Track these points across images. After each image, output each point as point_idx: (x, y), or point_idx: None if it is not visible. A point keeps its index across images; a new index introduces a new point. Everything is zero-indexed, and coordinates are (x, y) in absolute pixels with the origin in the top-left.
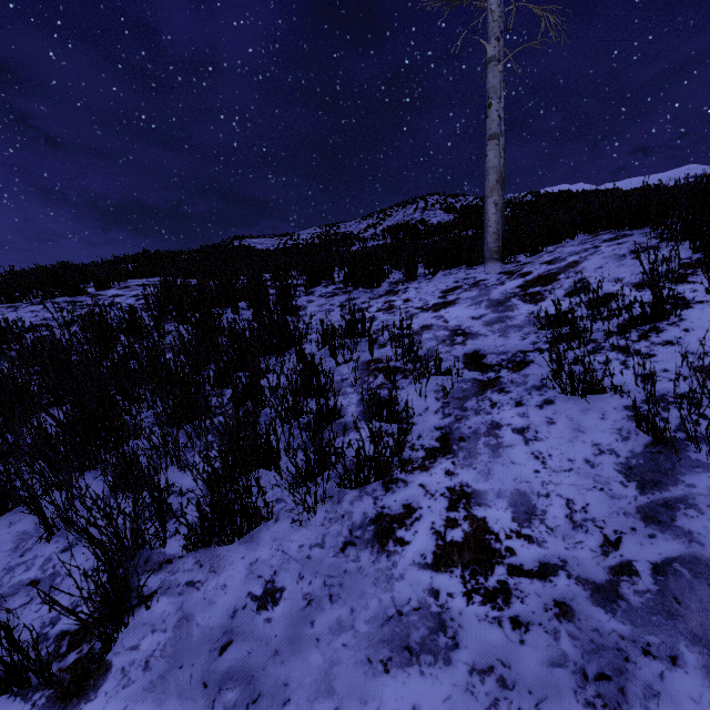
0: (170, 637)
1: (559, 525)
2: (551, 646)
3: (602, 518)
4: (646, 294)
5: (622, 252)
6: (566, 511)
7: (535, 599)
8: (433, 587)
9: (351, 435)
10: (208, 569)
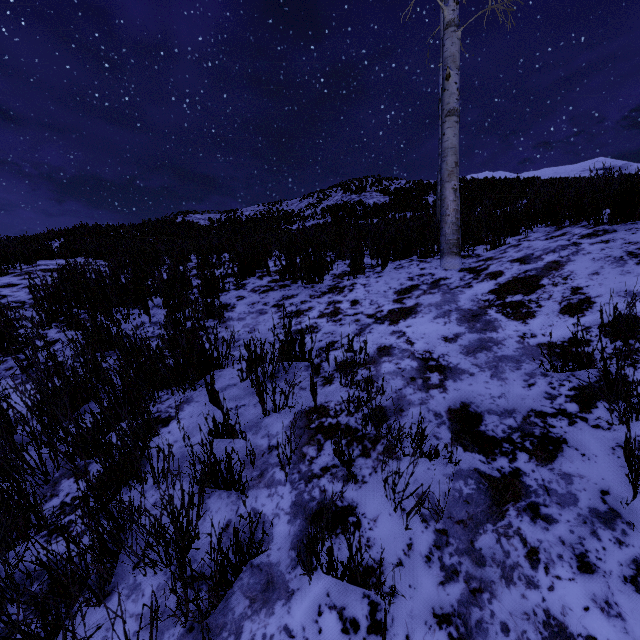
0: None
1: None
2: None
3: None
4: None
5: (617, 253)
6: None
7: None
8: None
9: (276, 612)
10: None
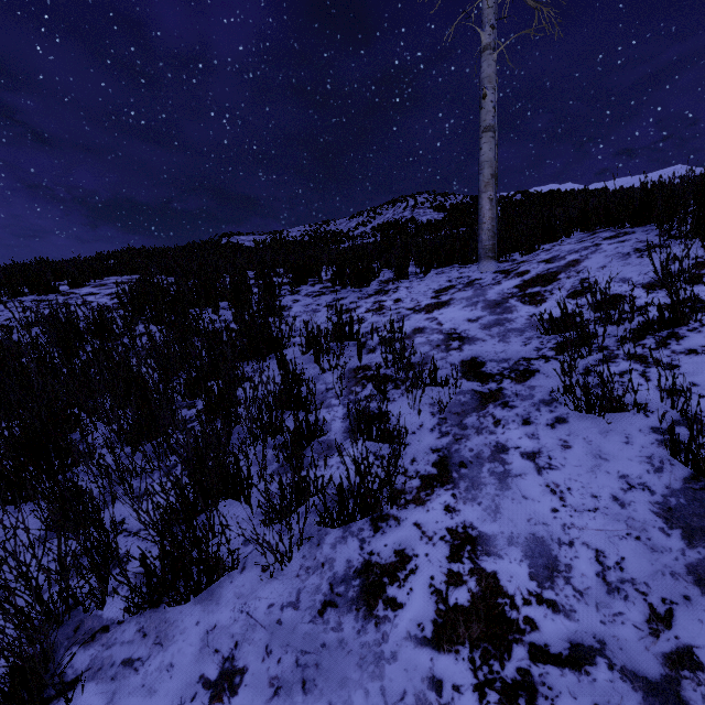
0: None
1: (590, 587)
2: None
3: (644, 580)
4: (658, 296)
5: (626, 250)
6: (596, 568)
7: (569, 702)
8: (434, 674)
9: (335, 457)
10: (152, 640)
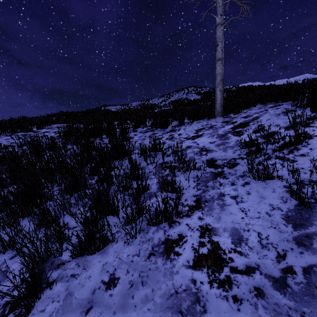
0: (61, 304)
1: (255, 246)
2: (254, 312)
3: (276, 243)
4: (290, 132)
5: (278, 112)
6: (258, 239)
7: (244, 286)
8: (193, 278)
9: (153, 199)
10: (82, 268)
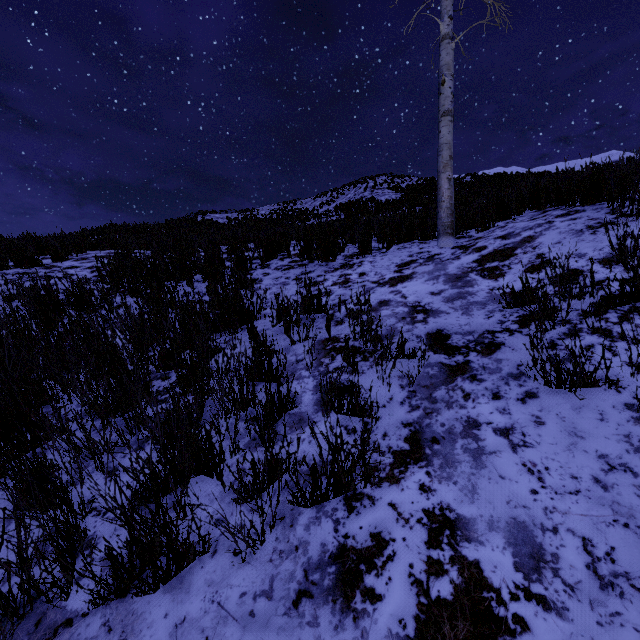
0: None
1: (581, 581)
2: None
3: (639, 574)
4: (615, 271)
5: (579, 227)
6: (585, 558)
7: None
8: None
9: (306, 430)
10: (117, 636)
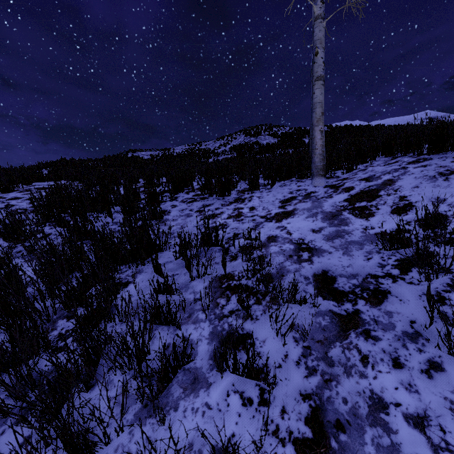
0: None
1: None
2: None
3: None
4: None
5: (431, 173)
6: None
7: None
8: None
9: (200, 395)
10: None
